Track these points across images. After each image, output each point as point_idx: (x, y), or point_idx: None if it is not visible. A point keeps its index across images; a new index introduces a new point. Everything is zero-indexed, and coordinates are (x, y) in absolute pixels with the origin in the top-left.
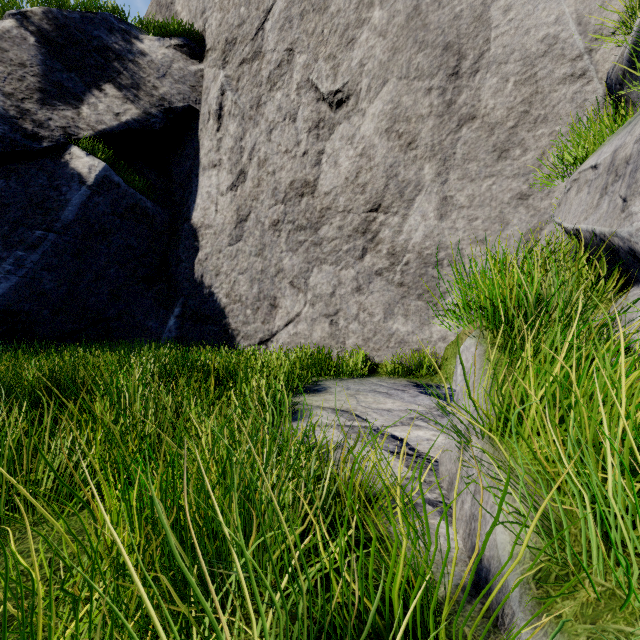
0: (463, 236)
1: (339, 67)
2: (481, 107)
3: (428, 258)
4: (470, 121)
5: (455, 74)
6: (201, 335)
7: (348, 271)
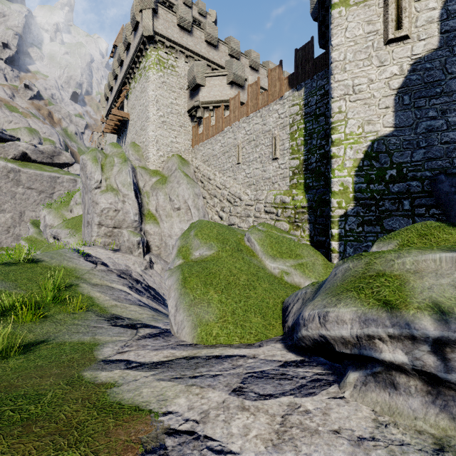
0: (23, 233)
1: (2, 206)
2: (25, 220)
3: (18, 235)
4: (23, 221)
5: (21, 216)
6: None
7: (4, 236)
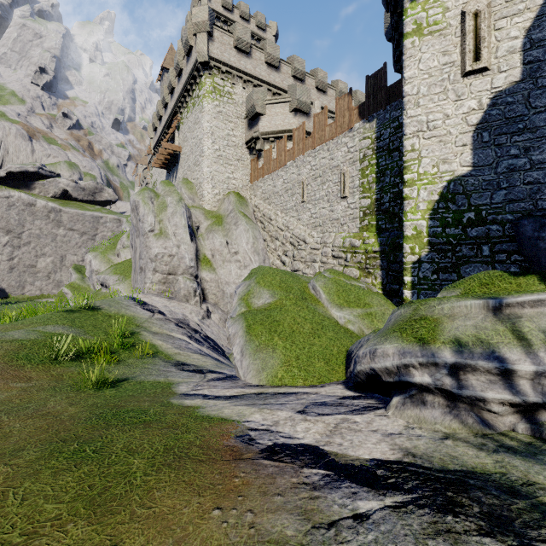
0: (64, 280)
1: (43, 250)
2: (66, 265)
3: (59, 282)
4: (65, 266)
5: (63, 260)
6: None
7: (44, 282)
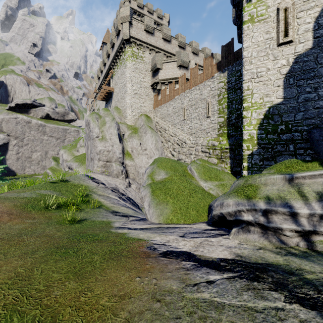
0: (47, 165)
1: (35, 148)
2: (48, 156)
3: (44, 166)
4: (47, 157)
5: (46, 154)
6: (10, 173)
7: (36, 167)
